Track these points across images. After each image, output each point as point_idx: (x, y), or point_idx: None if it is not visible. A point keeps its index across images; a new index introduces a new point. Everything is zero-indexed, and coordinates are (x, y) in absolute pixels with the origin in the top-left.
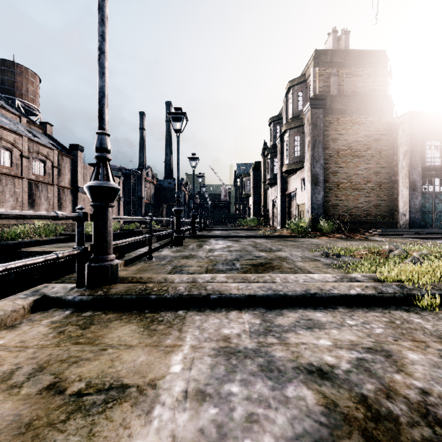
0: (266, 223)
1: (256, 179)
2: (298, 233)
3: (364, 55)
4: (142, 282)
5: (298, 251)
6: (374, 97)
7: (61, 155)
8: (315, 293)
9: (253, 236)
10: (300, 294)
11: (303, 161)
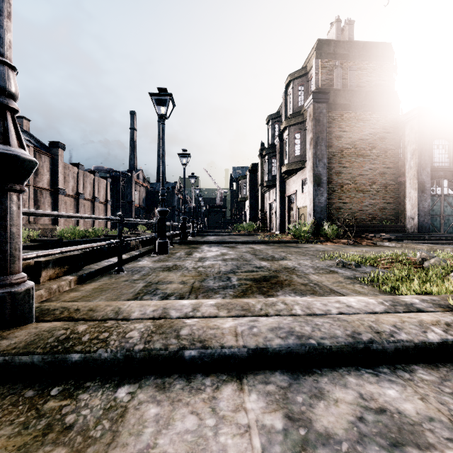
0: (263, 228)
1: (253, 182)
2: (299, 239)
3: (369, 47)
4: (75, 319)
5: (306, 260)
6: (380, 92)
7: (38, 153)
8: (372, 342)
9: (251, 242)
10: (345, 344)
11: (304, 161)
